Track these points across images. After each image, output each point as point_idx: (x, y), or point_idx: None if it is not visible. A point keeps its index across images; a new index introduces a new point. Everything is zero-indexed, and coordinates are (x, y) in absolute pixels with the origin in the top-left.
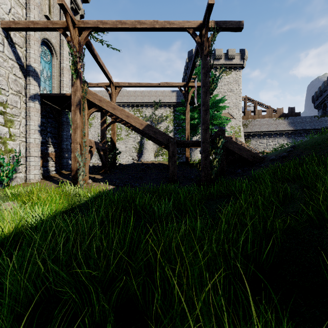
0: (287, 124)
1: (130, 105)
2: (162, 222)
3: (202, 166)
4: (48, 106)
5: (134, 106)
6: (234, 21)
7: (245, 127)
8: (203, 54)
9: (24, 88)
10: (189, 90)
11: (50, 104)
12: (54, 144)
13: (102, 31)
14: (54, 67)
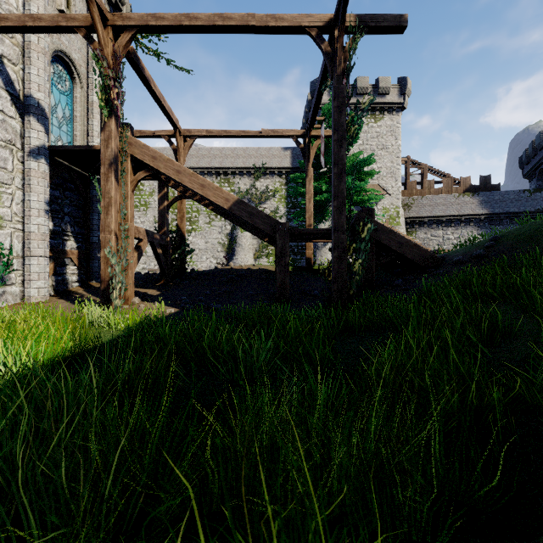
0: (477, 204)
1: (214, 172)
2: (251, 380)
3: (334, 273)
4: (66, 169)
5: (219, 174)
6: (391, 14)
7: (406, 209)
8: (336, 73)
9: (21, 136)
10: (312, 144)
11: (70, 166)
12: (76, 236)
13: (156, 32)
14: (76, 101)
